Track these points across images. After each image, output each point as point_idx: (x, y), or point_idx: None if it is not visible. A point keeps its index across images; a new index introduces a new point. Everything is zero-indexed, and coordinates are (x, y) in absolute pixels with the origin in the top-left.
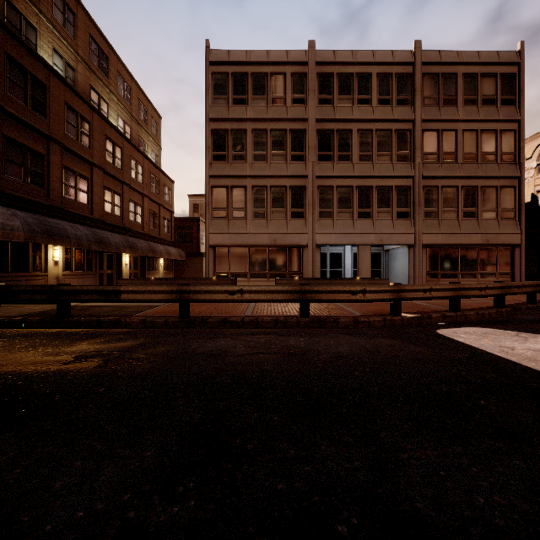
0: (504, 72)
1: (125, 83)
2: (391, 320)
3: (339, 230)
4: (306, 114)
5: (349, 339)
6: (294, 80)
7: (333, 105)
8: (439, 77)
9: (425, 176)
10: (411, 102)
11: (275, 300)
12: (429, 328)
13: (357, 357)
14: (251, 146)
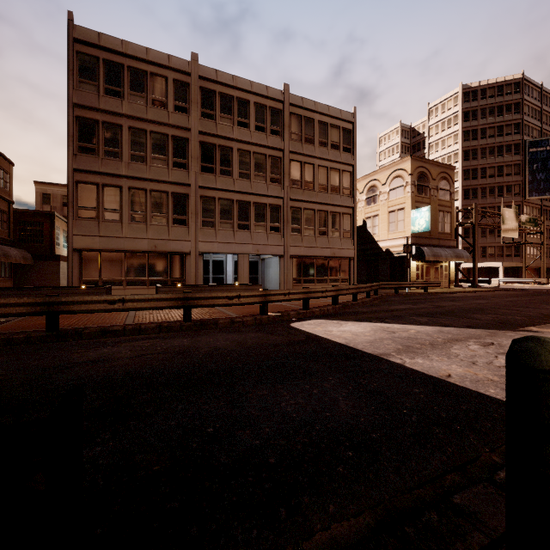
0: (344, 127)
1: None
2: (260, 319)
3: (221, 240)
4: (189, 124)
5: (226, 336)
6: (177, 87)
7: (216, 121)
8: (302, 118)
9: (292, 199)
10: (281, 134)
11: (159, 308)
12: (286, 323)
13: (230, 348)
14: (127, 144)
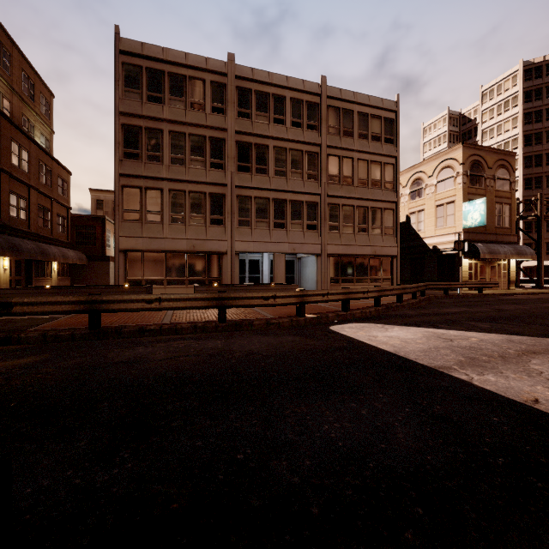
0: (386, 117)
1: (2, 48)
2: (297, 320)
3: (257, 239)
4: (226, 124)
5: (261, 339)
6: (214, 89)
7: (252, 119)
8: (340, 111)
9: (329, 195)
10: (318, 129)
11: (194, 307)
12: (325, 326)
13: (265, 352)
14: (167, 148)
